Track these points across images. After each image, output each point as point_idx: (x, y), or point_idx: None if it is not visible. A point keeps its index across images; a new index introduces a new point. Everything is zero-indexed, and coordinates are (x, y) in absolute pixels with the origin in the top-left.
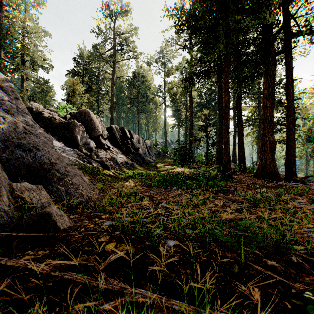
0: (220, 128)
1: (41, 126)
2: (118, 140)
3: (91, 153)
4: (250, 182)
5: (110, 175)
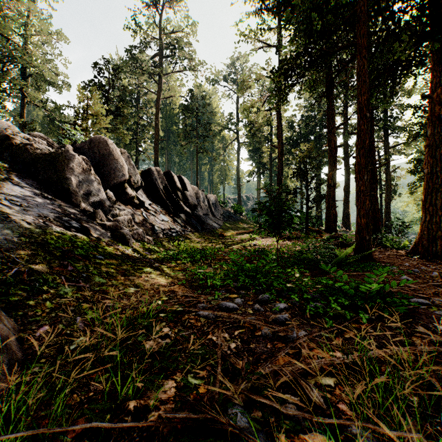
0: (331, 171)
1: (5, 161)
2: (160, 191)
3: (95, 210)
4: (437, 275)
5: (123, 256)
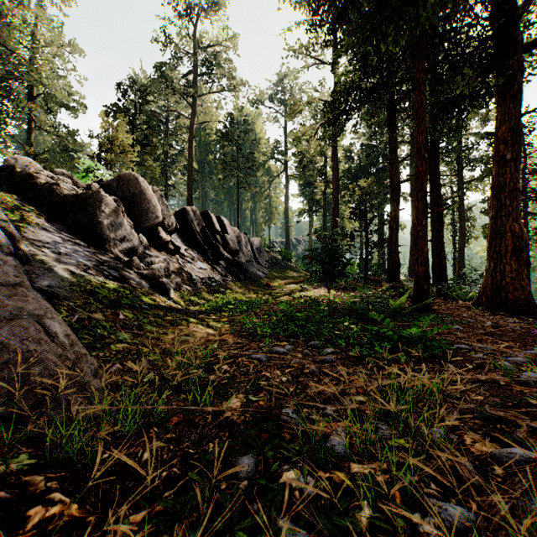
0: (393, 212)
1: (29, 203)
2: (197, 234)
3: (132, 258)
4: (489, 325)
5: (167, 306)
